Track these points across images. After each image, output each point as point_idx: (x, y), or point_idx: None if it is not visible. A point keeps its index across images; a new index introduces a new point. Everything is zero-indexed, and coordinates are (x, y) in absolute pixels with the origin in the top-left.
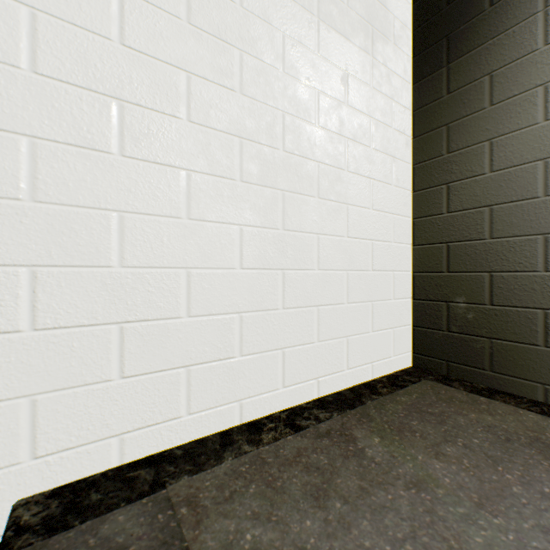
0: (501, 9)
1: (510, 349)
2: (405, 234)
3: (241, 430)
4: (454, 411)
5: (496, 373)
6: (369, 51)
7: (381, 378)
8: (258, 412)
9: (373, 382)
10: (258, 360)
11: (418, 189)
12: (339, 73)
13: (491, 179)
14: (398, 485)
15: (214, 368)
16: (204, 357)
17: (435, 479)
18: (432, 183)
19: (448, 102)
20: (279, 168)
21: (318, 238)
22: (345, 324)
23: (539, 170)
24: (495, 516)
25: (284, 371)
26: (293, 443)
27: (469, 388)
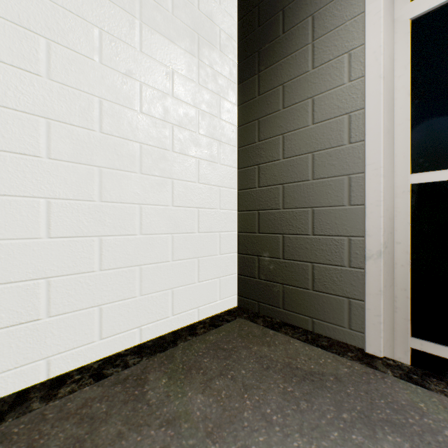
0: (289, 37)
1: (294, 292)
2: (231, 202)
3: (42, 387)
4: (243, 345)
5: (286, 310)
6: (195, 54)
7: (205, 319)
8: (70, 365)
9: (197, 324)
10: (70, 319)
11: (241, 167)
12: (163, 69)
13: (284, 164)
14: (154, 424)
15: (13, 332)
16: (0, 323)
17: (188, 414)
18: (250, 163)
19: (259, 102)
20: (96, 147)
21: (141, 208)
22: (170, 278)
23: (309, 160)
24: (215, 442)
25: (101, 325)
26: (86, 393)
27: (268, 322)
